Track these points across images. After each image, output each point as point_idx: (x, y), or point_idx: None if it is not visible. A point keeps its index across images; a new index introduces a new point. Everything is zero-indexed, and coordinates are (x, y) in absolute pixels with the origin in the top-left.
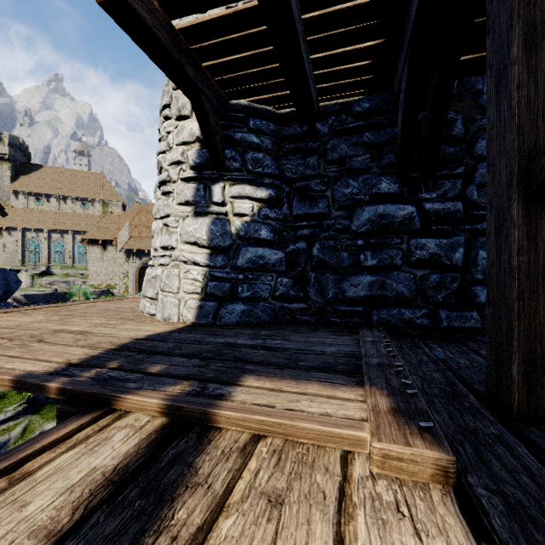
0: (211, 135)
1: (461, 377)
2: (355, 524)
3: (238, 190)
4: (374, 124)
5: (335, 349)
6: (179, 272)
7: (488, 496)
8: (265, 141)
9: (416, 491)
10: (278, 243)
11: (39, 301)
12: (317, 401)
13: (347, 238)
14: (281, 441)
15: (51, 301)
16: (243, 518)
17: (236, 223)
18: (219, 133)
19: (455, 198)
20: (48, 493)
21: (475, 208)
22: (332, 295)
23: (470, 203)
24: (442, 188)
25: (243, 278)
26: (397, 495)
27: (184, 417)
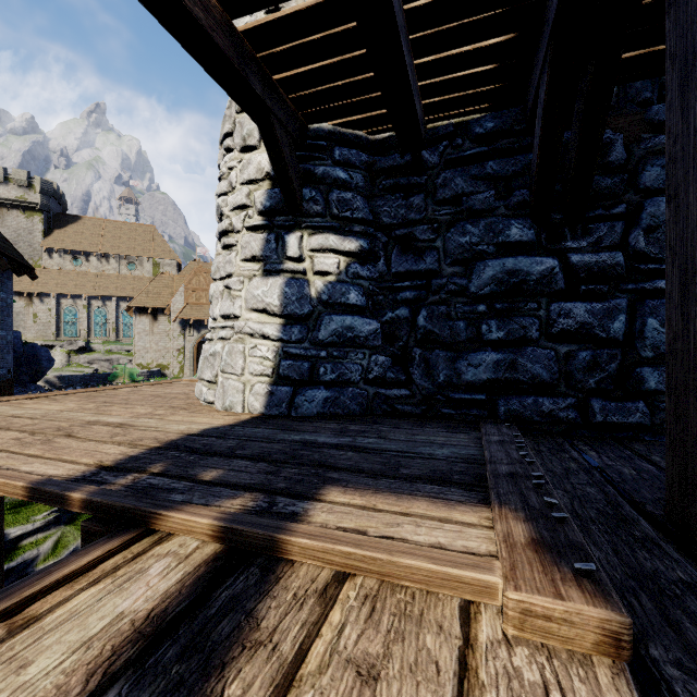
0: (285, 170)
1: (626, 494)
2: None
3: (319, 241)
4: (500, 150)
5: (449, 452)
6: (244, 348)
7: (683, 679)
8: (354, 177)
9: (573, 667)
10: (371, 310)
11: (76, 383)
12: (425, 526)
13: (463, 303)
14: (375, 582)
15: (90, 383)
16: None
17: (317, 284)
18: (295, 167)
19: (613, 248)
20: (57, 648)
21: (642, 260)
22: (444, 379)
23: (634, 253)
24: (595, 234)
25: (326, 355)
26: (544, 672)
27: (244, 544)
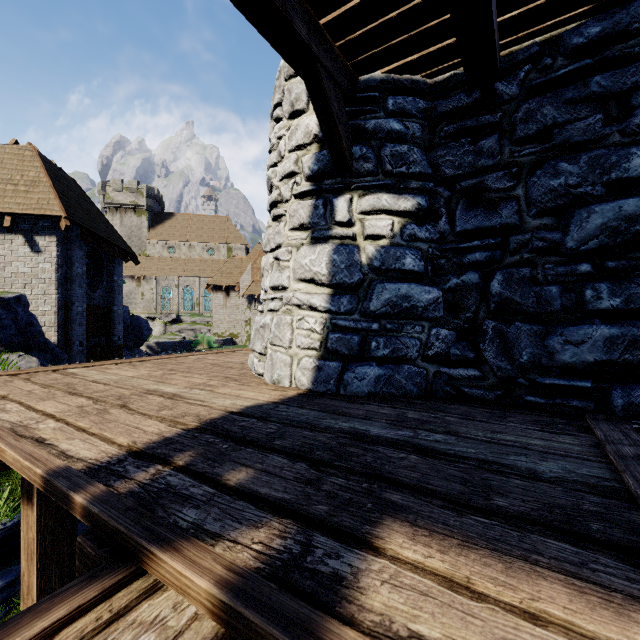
0: (333, 126)
1: None
2: None
3: (370, 201)
4: (611, 59)
5: (560, 468)
6: (291, 320)
7: None
8: (410, 127)
9: None
10: (431, 277)
11: (168, 348)
12: None
13: (555, 263)
14: None
15: (179, 349)
16: None
17: (368, 249)
18: (343, 122)
19: None
20: None
21: None
22: (528, 359)
23: None
24: None
25: (378, 328)
26: None
27: None
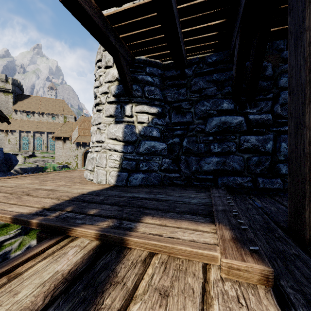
0: (124, 77)
1: (272, 218)
2: (212, 309)
3: (139, 108)
4: (219, 69)
5: (197, 201)
6: (106, 156)
7: (294, 293)
8: (155, 80)
9: (249, 289)
10: (163, 139)
11: (28, 171)
12: (187, 232)
13: (203, 136)
14: (166, 256)
15: (35, 171)
16: (145, 304)
17: (139, 127)
18: (129, 75)
19: (267, 112)
20: (30, 286)
21: (279, 118)
22: (194, 169)
23: (276, 115)
24: (259, 106)
25: (142, 159)
26: (237, 291)
27: (109, 241)
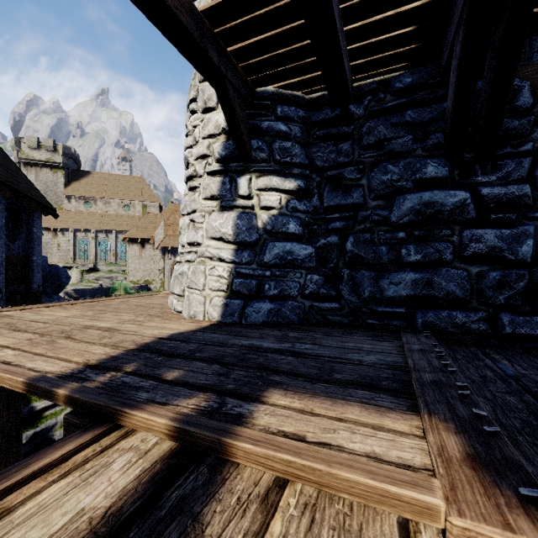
0: (237, 125)
1: None
2: None
3: (264, 182)
4: (417, 101)
5: (376, 358)
6: (204, 269)
7: None
8: (293, 129)
9: None
10: (307, 238)
11: (86, 295)
12: (359, 432)
13: (385, 231)
14: (314, 489)
15: (96, 295)
16: None
17: (262, 217)
18: (245, 122)
19: (520, 181)
20: None
21: None
22: (368, 295)
23: None
24: (503, 169)
25: (270, 274)
26: None
27: (194, 444)
